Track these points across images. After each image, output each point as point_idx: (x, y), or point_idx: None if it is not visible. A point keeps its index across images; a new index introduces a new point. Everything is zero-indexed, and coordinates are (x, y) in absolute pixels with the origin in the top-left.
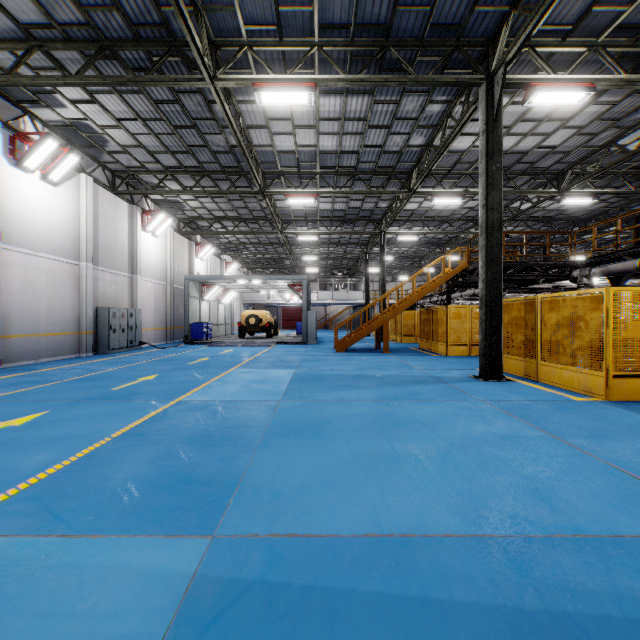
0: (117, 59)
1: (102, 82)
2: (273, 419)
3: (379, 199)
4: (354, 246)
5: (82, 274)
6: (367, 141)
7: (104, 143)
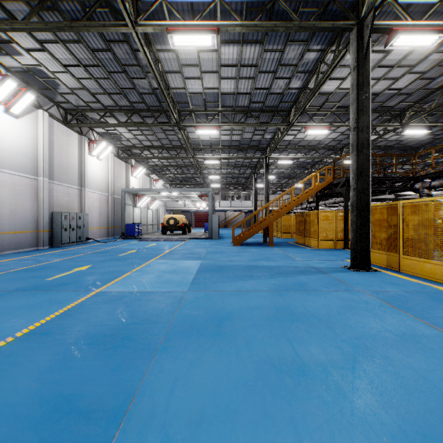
0: (58, 11)
1: (44, 27)
2: (178, 313)
3: (265, 132)
4: (246, 168)
5: (40, 186)
6: (257, 84)
7: (56, 86)
